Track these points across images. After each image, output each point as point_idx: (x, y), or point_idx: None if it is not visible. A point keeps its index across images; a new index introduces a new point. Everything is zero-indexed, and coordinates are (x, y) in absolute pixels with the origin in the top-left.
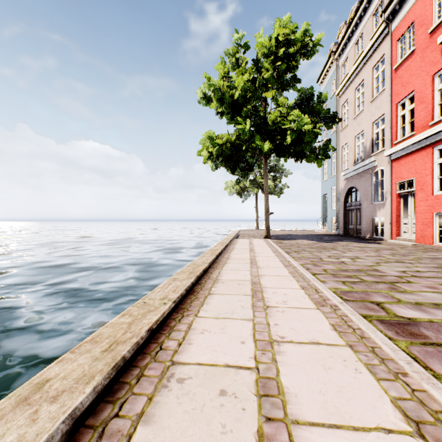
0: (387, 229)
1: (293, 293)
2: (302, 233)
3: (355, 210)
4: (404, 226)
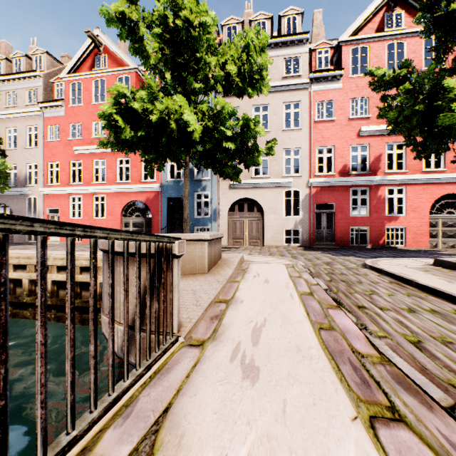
0: None
1: None
2: None
3: None
4: None
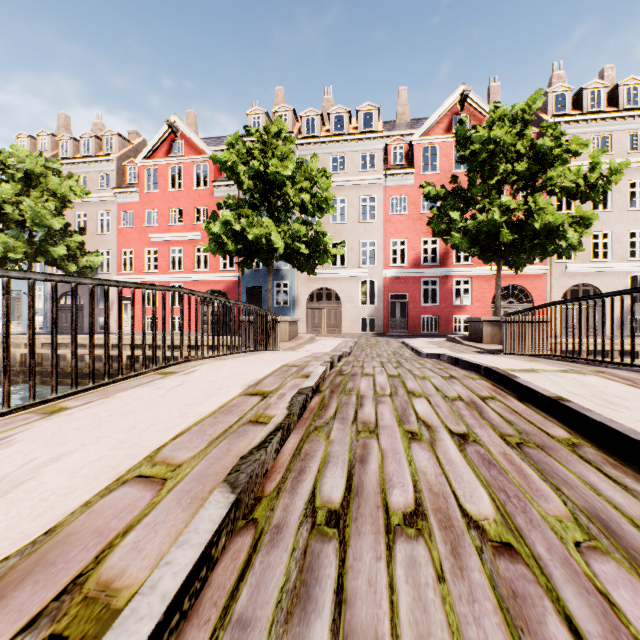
0: (113, 325)
1: None
2: None
3: None
4: (125, 323)
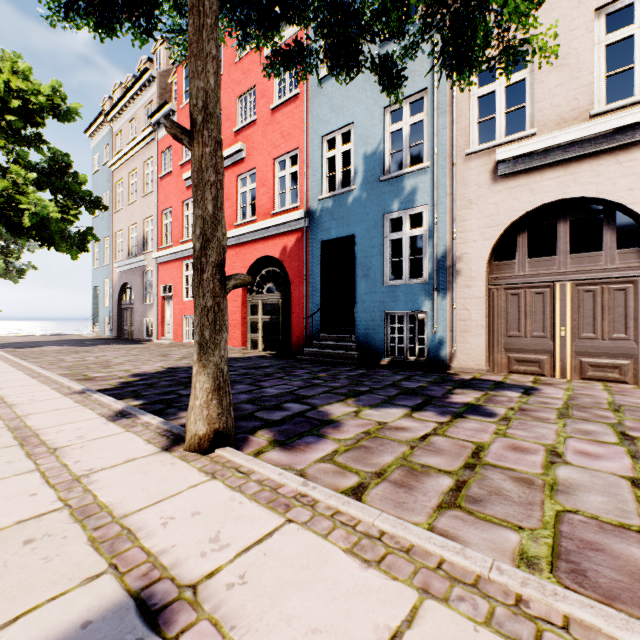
0: (155, 330)
1: (17, 377)
2: (58, 339)
3: (130, 309)
4: (168, 327)
